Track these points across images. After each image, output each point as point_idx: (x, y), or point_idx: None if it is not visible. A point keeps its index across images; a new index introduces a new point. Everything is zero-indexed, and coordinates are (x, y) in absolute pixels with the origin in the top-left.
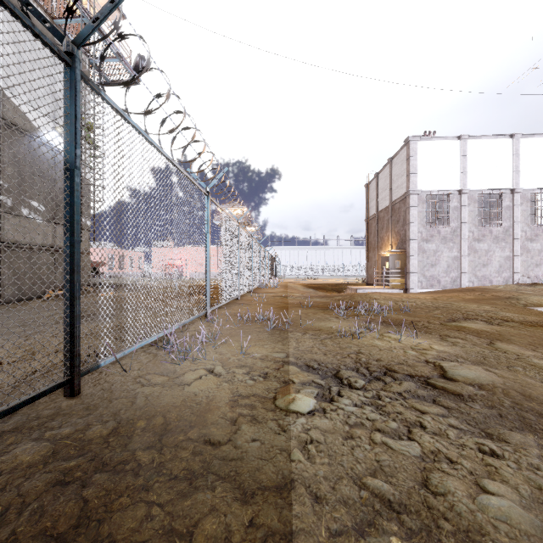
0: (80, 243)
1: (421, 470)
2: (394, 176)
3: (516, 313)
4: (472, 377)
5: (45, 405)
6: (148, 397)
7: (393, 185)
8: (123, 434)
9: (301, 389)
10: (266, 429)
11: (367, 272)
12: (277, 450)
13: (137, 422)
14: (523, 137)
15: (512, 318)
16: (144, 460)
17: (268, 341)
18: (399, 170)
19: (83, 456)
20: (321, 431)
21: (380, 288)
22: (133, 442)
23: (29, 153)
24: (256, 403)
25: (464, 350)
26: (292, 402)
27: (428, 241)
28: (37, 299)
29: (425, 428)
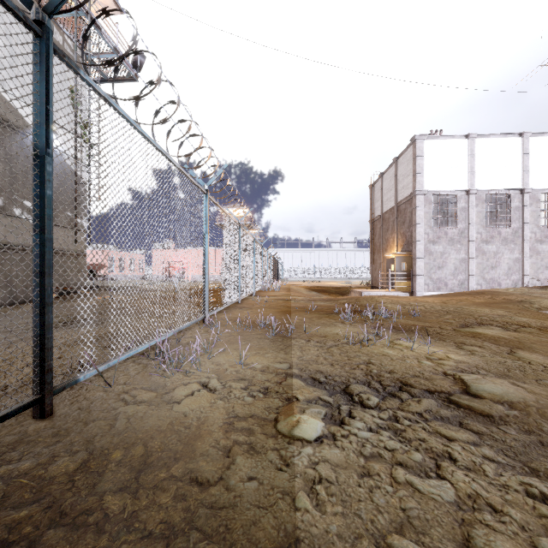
0: (52, 242)
1: (459, 523)
2: (400, 176)
3: (531, 318)
4: (499, 393)
5: (9, 429)
6: (130, 419)
7: (398, 185)
8: (93, 470)
9: (306, 409)
10: (266, 463)
11: (372, 275)
12: (278, 495)
13: (113, 452)
14: (532, 135)
15: (529, 323)
16: (113, 508)
17: (270, 349)
18: (404, 169)
19: (38, 503)
20: (332, 465)
21: (385, 290)
22: (104, 481)
23: (21, 151)
24: (255, 427)
25: (484, 360)
26: (296, 426)
27: (435, 243)
28: (30, 302)
29: (455, 460)
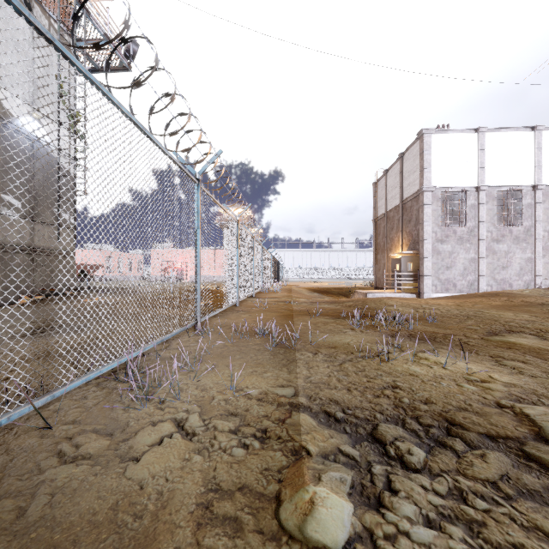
0: None
1: None
2: (406, 172)
3: None
4: None
5: None
6: (54, 495)
7: (404, 182)
8: None
9: (323, 472)
10: None
11: (375, 275)
12: None
13: None
14: (545, 129)
15: None
16: None
17: (269, 366)
18: (411, 165)
19: None
20: None
21: (391, 292)
22: None
23: (1, 142)
24: (244, 516)
25: (540, 383)
26: (310, 514)
27: (443, 241)
28: (11, 305)
29: None
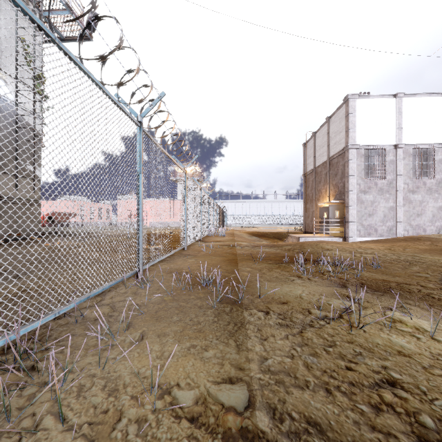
0: None
1: None
2: (332, 133)
3: None
4: None
5: None
6: None
7: (331, 142)
8: None
9: None
10: None
11: (305, 222)
12: None
13: None
14: None
15: None
16: None
17: (212, 337)
18: (337, 127)
19: None
20: None
21: (320, 236)
22: None
23: None
24: None
25: None
26: None
27: (366, 192)
28: None
29: None
